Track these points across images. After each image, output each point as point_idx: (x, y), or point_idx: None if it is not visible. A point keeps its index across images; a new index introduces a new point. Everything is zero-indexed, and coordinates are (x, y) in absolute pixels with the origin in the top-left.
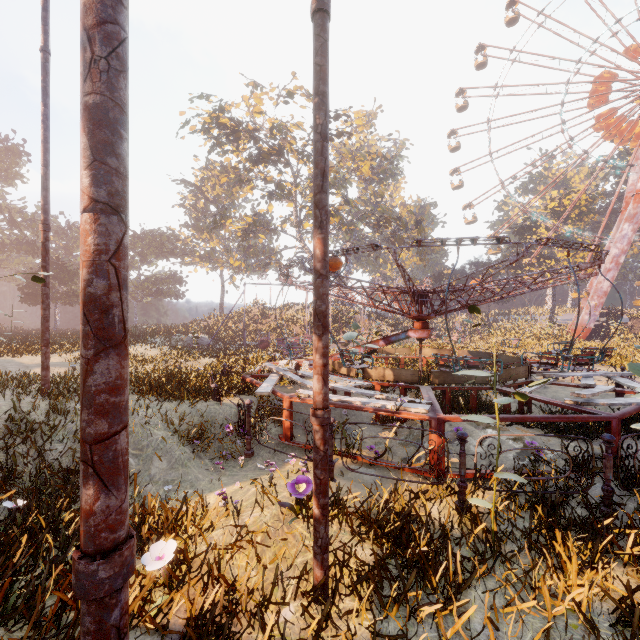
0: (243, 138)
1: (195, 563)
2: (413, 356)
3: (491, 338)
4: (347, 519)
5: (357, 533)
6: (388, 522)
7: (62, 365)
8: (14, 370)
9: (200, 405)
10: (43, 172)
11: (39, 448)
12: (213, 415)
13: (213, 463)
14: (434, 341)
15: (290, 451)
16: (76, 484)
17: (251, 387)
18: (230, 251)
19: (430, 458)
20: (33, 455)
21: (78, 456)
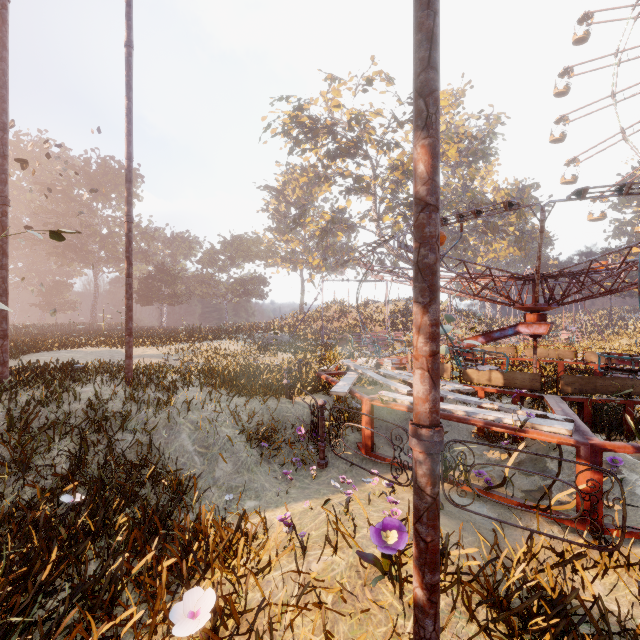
0: (321, 135)
1: (245, 618)
2: (520, 357)
3: (618, 340)
4: (462, 594)
5: (483, 627)
6: (531, 610)
7: (158, 357)
8: (119, 360)
9: (271, 402)
10: (127, 165)
11: (109, 438)
12: (284, 414)
13: (282, 470)
14: (539, 342)
15: (371, 464)
16: (134, 482)
17: (326, 385)
18: (309, 250)
19: (577, 501)
20: (106, 444)
21: (146, 449)
